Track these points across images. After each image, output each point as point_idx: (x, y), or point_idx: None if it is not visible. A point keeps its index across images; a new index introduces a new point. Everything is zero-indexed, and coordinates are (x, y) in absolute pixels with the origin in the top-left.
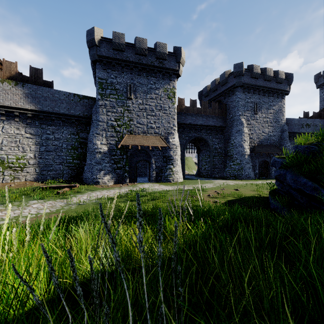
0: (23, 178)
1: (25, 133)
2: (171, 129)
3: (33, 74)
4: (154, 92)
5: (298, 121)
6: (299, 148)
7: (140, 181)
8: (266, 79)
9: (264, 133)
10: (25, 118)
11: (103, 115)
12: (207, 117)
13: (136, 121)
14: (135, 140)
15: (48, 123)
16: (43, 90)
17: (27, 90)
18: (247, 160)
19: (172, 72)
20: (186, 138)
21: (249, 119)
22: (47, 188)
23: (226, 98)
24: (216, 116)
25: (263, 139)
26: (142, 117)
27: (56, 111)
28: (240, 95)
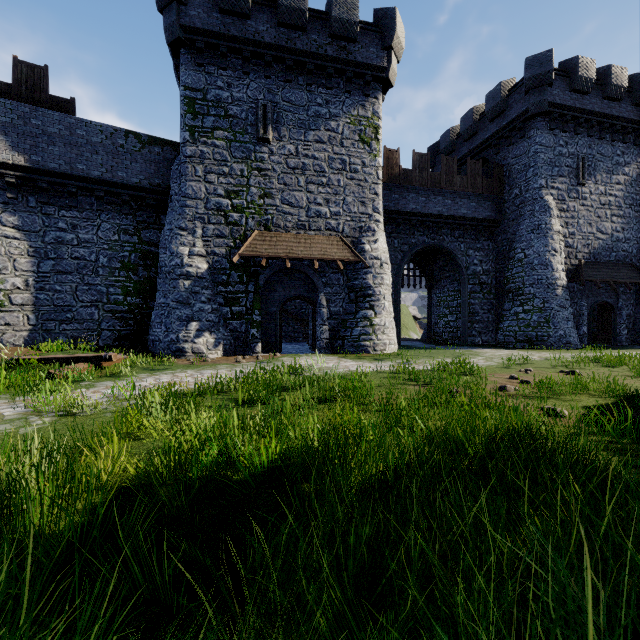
0: None
1: (0, 226)
2: (369, 220)
3: (23, 78)
4: (326, 125)
5: None
6: None
7: (291, 352)
8: (610, 94)
9: (601, 233)
10: (1, 187)
11: (197, 181)
12: (456, 196)
13: (281, 197)
14: (278, 246)
15: (61, 203)
16: (46, 117)
17: (4, 116)
18: (562, 299)
19: (372, 73)
20: (402, 249)
21: (565, 198)
22: (30, 361)
23: (500, 151)
24: (477, 195)
25: (599, 248)
26: (295, 189)
27: (81, 172)
28: (542, 138)
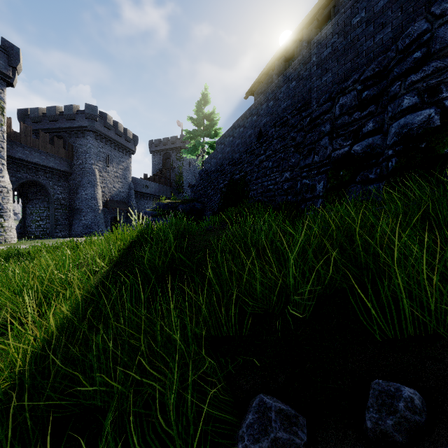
0: None
1: None
2: None
3: None
4: None
5: (141, 181)
6: (161, 204)
7: None
8: (118, 133)
9: (115, 188)
10: None
11: None
12: (48, 155)
13: None
14: None
15: None
16: None
17: None
18: (101, 215)
19: (2, 76)
20: (11, 179)
21: (102, 171)
22: None
23: (72, 137)
24: (60, 157)
25: (114, 194)
26: None
27: None
28: (93, 142)
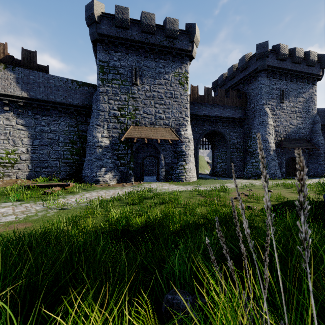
0: (14, 176)
1: (16, 125)
2: (183, 120)
3: (26, 57)
4: (163, 77)
5: None
6: None
7: (147, 181)
8: (295, 61)
9: (291, 125)
10: (16, 107)
11: (104, 103)
12: (224, 107)
13: (143, 110)
14: (142, 133)
15: (42, 113)
16: (36, 75)
17: (18, 75)
18: (273, 156)
19: (185, 53)
20: (199, 132)
21: (275, 109)
22: (34, 186)
23: (245, 86)
24: (234, 107)
25: (291, 132)
26: (149, 106)
27: (52, 99)
28: (264, 81)
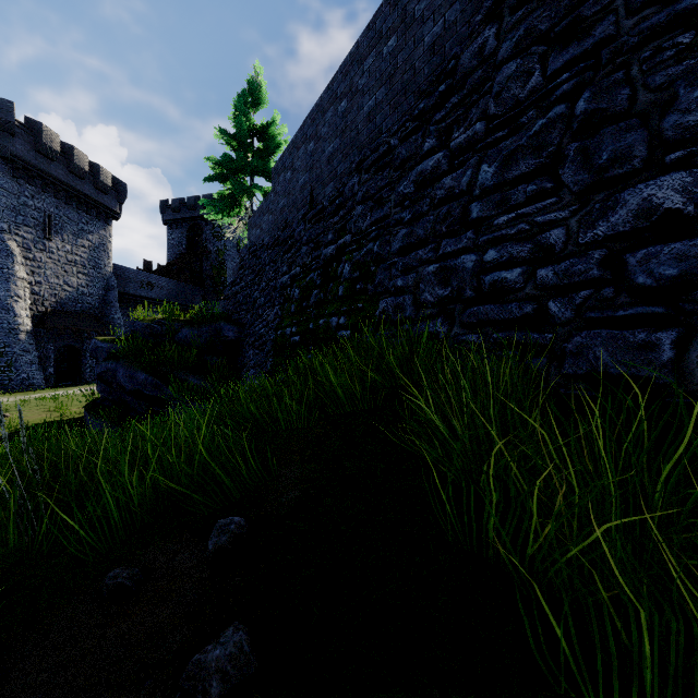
0: None
1: None
2: None
3: None
4: None
5: (137, 275)
6: (138, 326)
7: None
8: (74, 171)
9: (68, 286)
10: None
11: None
12: None
13: None
14: None
15: None
16: None
17: None
18: (27, 344)
19: None
20: None
21: (32, 248)
22: None
23: None
24: None
25: (67, 299)
26: None
27: None
28: (5, 182)
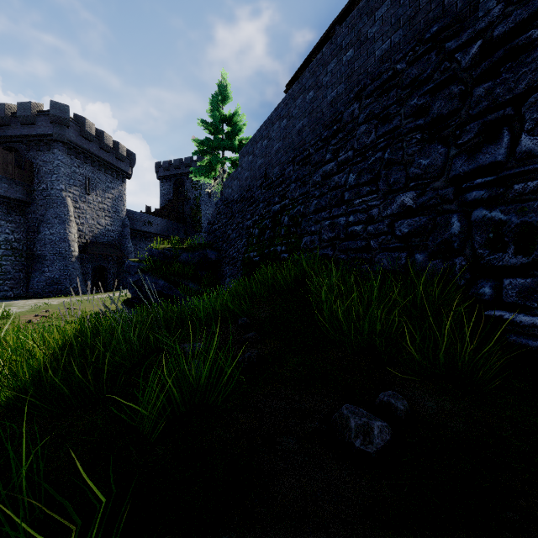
0: None
1: None
2: None
3: None
4: None
5: (141, 216)
6: (155, 252)
7: None
8: (104, 147)
9: (100, 225)
10: None
11: None
12: None
13: None
14: None
15: None
16: None
17: None
18: (76, 264)
19: None
20: None
21: (78, 200)
22: None
23: (31, 150)
24: (9, 179)
25: (99, 234)
26: None
27: None
28: (63, 158)
